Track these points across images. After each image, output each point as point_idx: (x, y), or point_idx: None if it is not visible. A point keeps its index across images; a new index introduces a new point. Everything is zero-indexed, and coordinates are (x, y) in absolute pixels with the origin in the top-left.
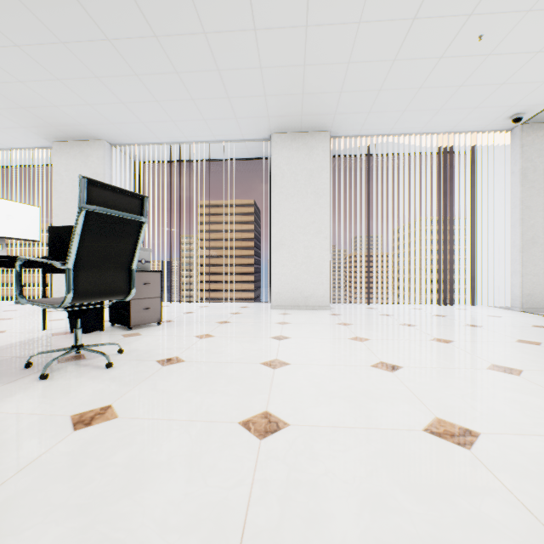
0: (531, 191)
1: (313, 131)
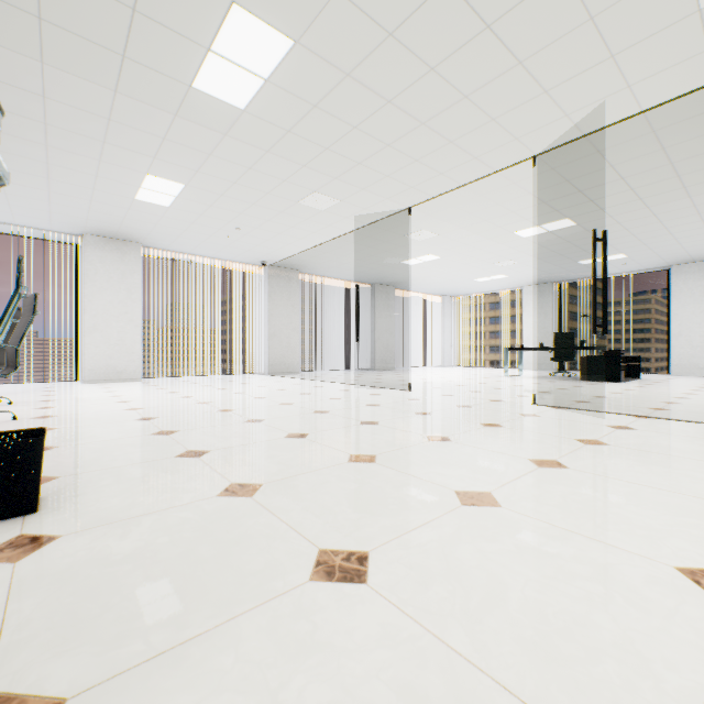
0: (274, 305)
1: (126, 240)
